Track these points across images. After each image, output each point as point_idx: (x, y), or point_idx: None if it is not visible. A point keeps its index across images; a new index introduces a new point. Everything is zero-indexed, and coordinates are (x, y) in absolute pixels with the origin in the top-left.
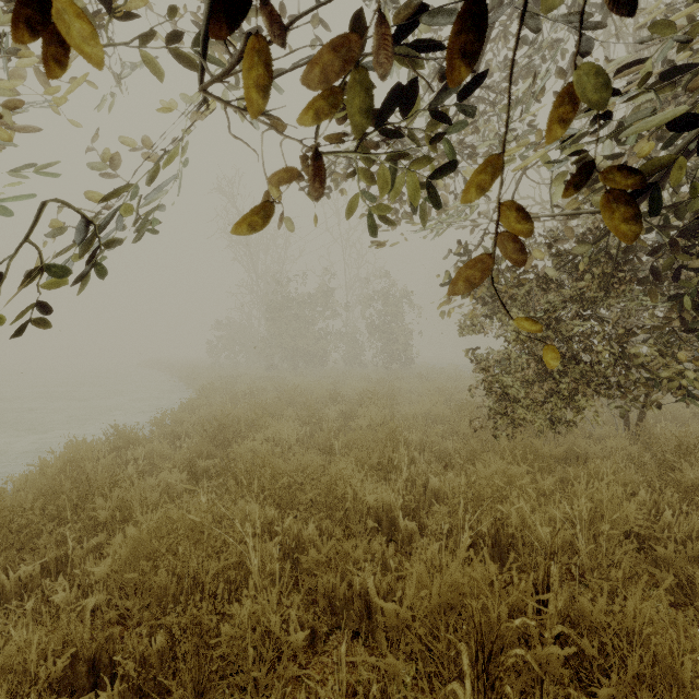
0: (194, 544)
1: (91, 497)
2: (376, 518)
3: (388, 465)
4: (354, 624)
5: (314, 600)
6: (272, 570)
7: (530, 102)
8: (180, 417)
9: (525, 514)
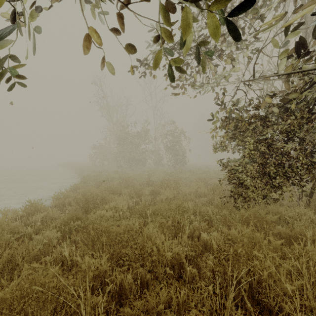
0: (43, 301)
1: None
2: (171, 264)
3: (177, 225)
4: None
5: None
6: None
7: None
8: (68, 194)
9: (271, 271)
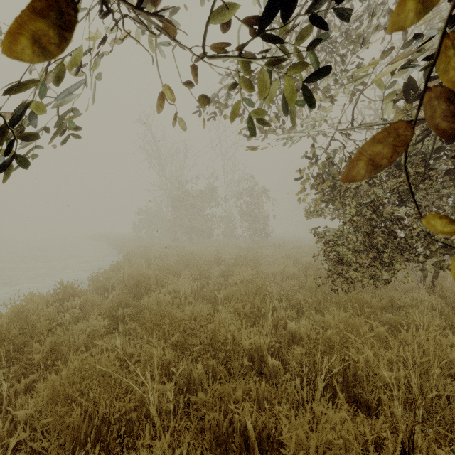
0: (104, 387)
1: (31, 341)
2: (249, 356)
3: (257, 312)
4: (235, 454)
5: (202, 428)
6: (168, 408)
7: (367, 40)
8: (109, 275)
9: (369, 359)
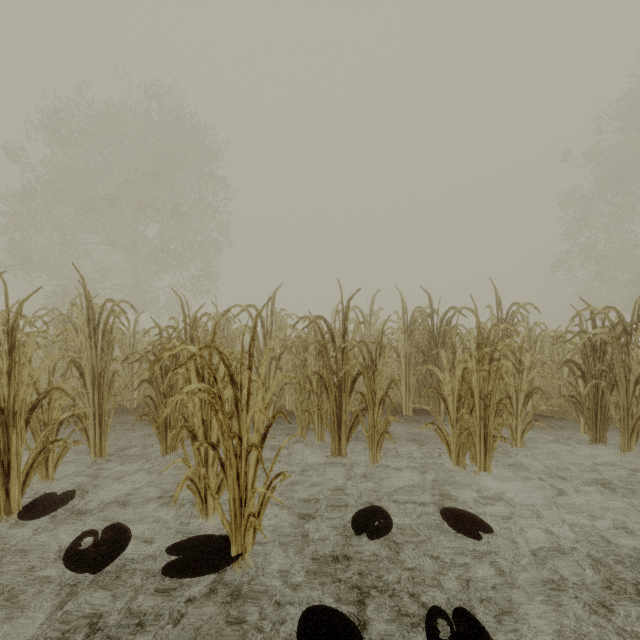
0: None
1: None
2: None
3: None
4: None
5: None
6: None
7: None
8: None
9: None
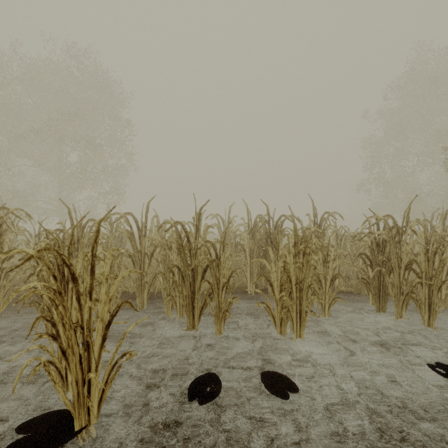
0: None
1: None
2: None
3: None
4: None
5: None
6: None
7: None
8: None
9: None
